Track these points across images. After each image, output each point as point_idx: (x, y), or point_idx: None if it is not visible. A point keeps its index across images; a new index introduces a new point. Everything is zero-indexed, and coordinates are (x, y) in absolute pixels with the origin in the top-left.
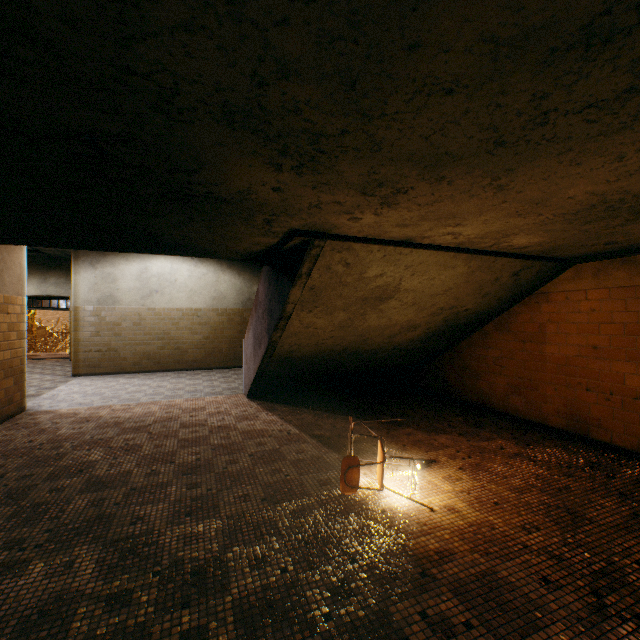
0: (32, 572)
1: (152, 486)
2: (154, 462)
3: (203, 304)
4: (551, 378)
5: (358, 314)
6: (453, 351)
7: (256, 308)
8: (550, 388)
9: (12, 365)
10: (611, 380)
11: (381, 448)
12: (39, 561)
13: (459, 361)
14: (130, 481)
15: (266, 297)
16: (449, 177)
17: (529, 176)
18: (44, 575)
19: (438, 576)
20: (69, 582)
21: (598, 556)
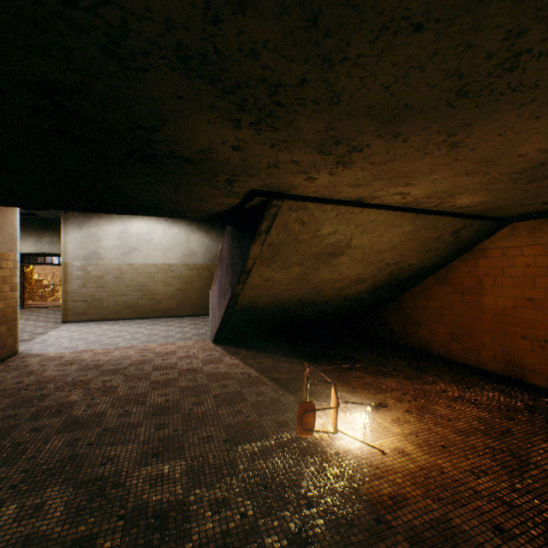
0: (4, 514)
1: (123, 427)
2: (127, 403)
3: (176, 260)
4: (488, 327)
5: (312, 269)
6: (396, 302)
7: (221, 263)
8: (487, 336)
9: (5, 314)
10: (546, 329)
11: (335, 393)
12: (12, 503)
13: (402, 311)
14: (104, 421)
15: (229, 253)
16: (405, 133)
17: (485, 132)
18: (14, 518)
19: (393, 523)
20: (37, 525)
21: (547, 503)
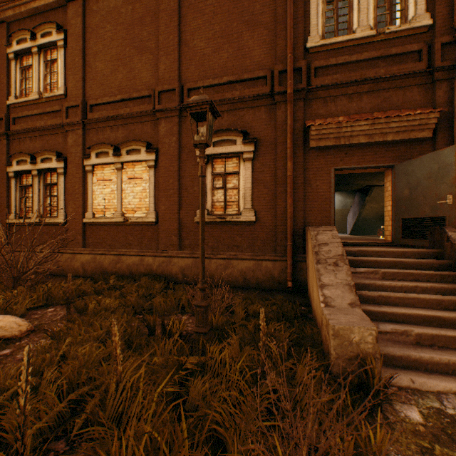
0: None
1: None
2: None
3: None
4: None
5: None
6: None
7: (353, 205)
8: None
9: None
10: None
11: None
12: None
13: None
14: None
15: (357, 201)
16: None
17: None
18: None
19: None
20: None
21: None
